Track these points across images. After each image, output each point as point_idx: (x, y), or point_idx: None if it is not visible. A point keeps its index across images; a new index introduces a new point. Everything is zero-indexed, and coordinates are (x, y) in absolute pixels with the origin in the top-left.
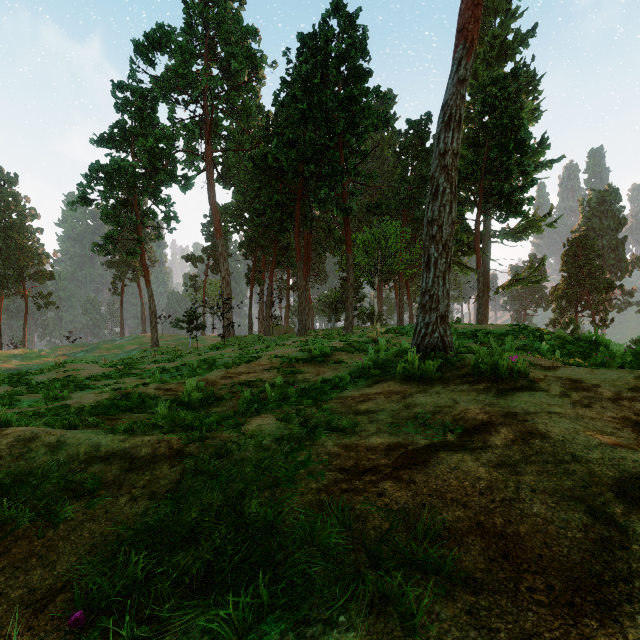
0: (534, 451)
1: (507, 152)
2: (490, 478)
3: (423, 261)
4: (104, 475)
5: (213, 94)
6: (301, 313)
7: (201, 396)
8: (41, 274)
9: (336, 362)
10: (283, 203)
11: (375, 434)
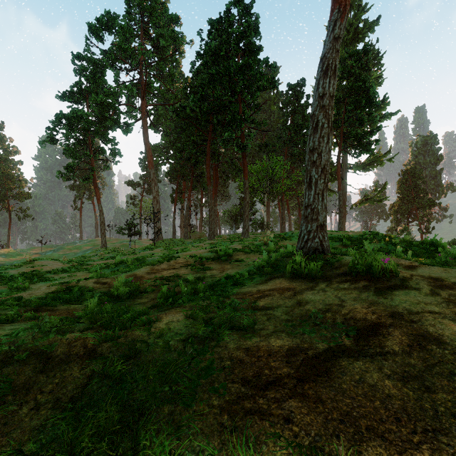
0: (435, 359)
1: (360, 106)
2: (401, 396)
3: (306, 181)
4: (16, 377)
5: (147, 63)
6: (211, 223)
7: (127, 290)
8: (21, 194)
9: (237, 261)
10: (198, 143)
11: (274, 334)
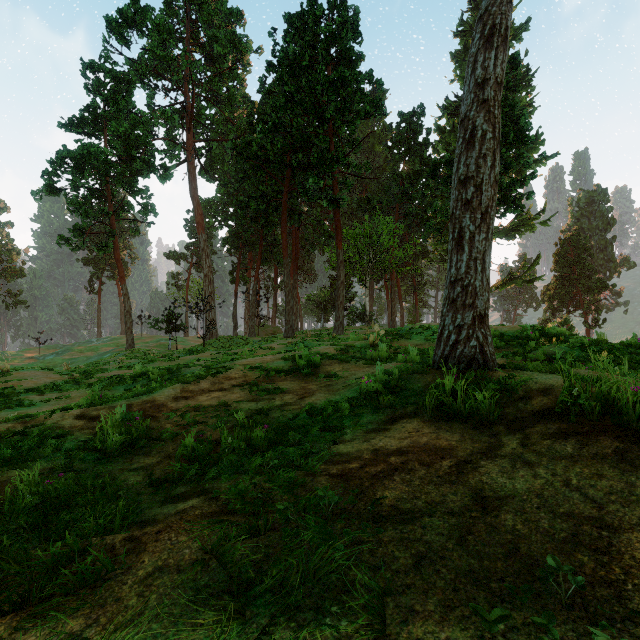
0: None
1: (506, 143)
2: None
3: (451, 238)
4: None
5: (194, 79)
6: (288, 313)
7: (122, 438)
8: (9, 271)
9: (327, 375)
10: (269, 195)
11: None
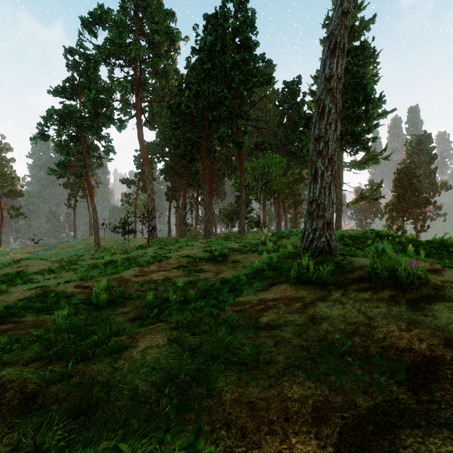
0: None
1: (357, 103)
2: None
3: (310, 174)
4: None
5: (141, 59)
6: (206, 221)
7: (108, 297)
8: (13, 192)
9: (233, 261)
10: (193, 140)
11: (287, 372)
